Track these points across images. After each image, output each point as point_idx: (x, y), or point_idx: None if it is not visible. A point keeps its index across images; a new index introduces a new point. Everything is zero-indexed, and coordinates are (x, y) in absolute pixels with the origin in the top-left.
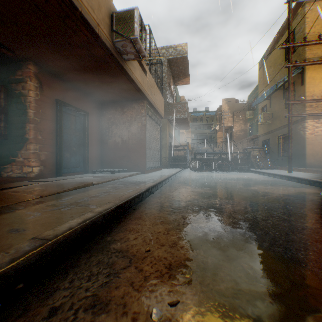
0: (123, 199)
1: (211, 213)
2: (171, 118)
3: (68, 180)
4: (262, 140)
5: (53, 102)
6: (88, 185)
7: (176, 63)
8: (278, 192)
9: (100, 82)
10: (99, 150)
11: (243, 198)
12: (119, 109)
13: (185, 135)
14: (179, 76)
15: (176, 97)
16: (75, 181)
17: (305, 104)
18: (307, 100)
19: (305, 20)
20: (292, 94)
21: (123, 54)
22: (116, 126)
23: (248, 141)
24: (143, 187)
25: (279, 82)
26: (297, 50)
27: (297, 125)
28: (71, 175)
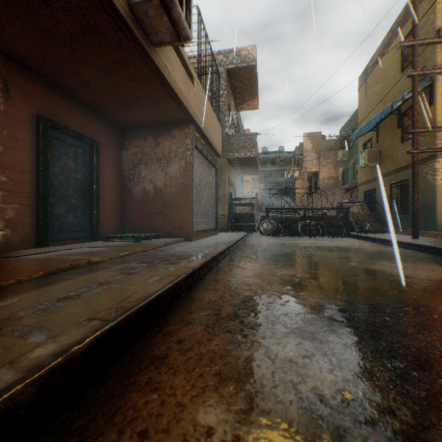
0: (128, 307)
1: (328, 336)
2: (232, 158)
3: (51, 254)
4: (365, 191)
5: (31, 119)
6: (79, 265)
7: (240, 76)
8: (424, 275)
9: (116, 88)
10: (118, 203)
11: (372, 290)
12: (150, 138)
13: (252, 185)
14: (243, 96)
15: (239, 128)
16: (62, 256)
17: (435, 135)
18: (441, 127)
19: (435, 7)
20: (409, 123)
21: (150, 33)
22: (146, 165)
23: (343, 192)
24: (182, 270)
25: (396, 101)
26: (421, 54)
27: (421, 167)
28: (67, 244)
